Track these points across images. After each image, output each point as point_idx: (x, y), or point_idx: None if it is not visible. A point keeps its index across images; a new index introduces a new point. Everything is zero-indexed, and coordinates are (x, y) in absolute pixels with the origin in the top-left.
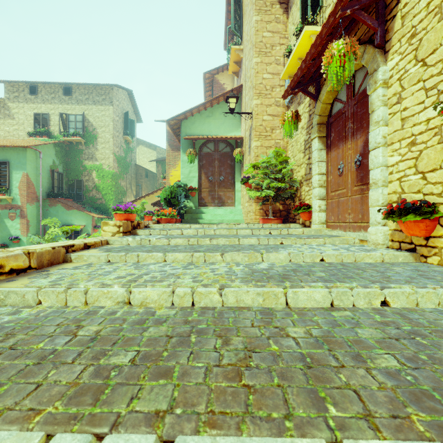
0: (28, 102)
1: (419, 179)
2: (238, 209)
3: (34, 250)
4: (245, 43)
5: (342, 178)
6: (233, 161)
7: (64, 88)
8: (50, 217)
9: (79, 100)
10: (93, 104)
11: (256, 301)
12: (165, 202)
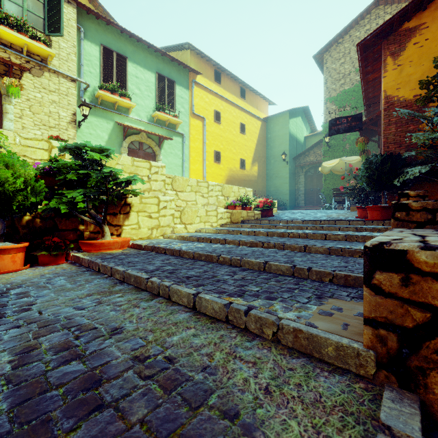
0: None
1: None
2: None
3: None
4: None
5: None
6: None
7: None
8: None
9: None
10: None
11: None
12: None
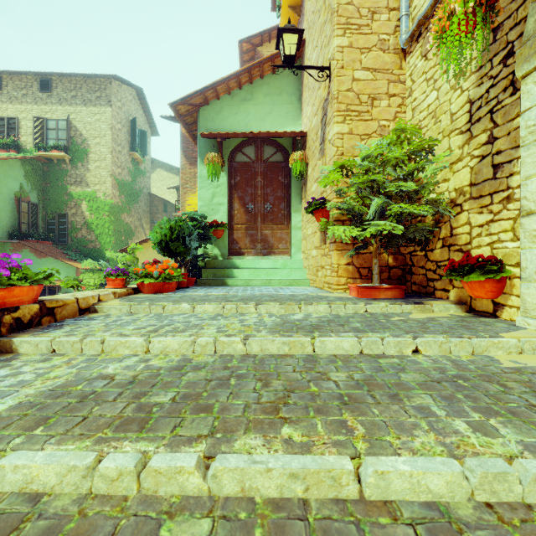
0: None
1: None
2: (297, 260)
3: None
4: None
5: None
6: (288, 177)
7: (40, 81)
8: None
9: (62, 99)
10: (82, 105)
11: None
12: (161, 248)
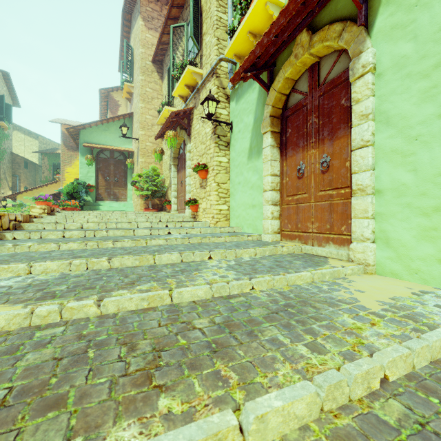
0: None
1: (196, 191)
2: (130, 203)
3: (22, 214)
4: (135, 85)
5: (182, 187)
6: (126, 167)
7: None
8: None
9: None
10: None
11: (128, 226)
12: (68, 195)
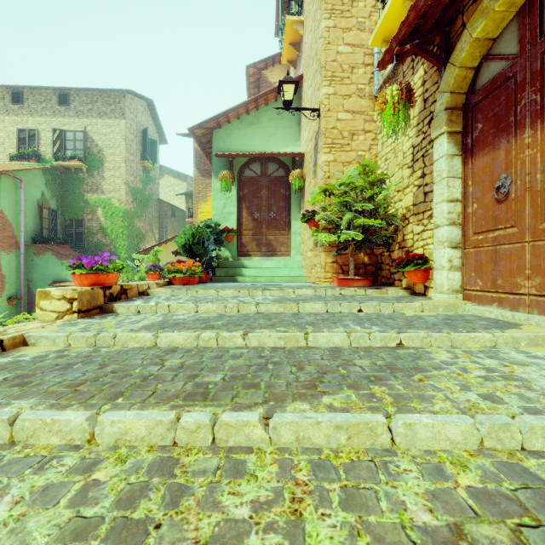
0: (10, 114)
1: None
2: (296, 260)
3: None
4: (307, 10)
5: (508, 205)
6: (289, 190)
7: (59, 95)
8: (36, 269)
9: (79, 112)
10: (98, 117)
11: None
12: (184, 250)
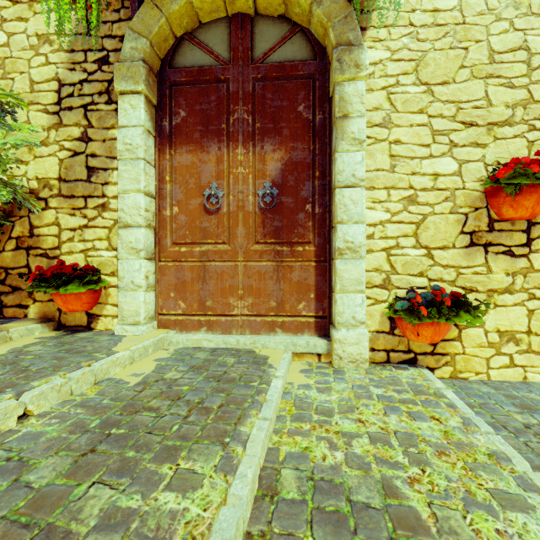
0: None
1: (423, 256)
2: None
3: None
4: None
5: (220, 219)
6: None
7: None
8: None
9: None
10: None
11: None
12: None
